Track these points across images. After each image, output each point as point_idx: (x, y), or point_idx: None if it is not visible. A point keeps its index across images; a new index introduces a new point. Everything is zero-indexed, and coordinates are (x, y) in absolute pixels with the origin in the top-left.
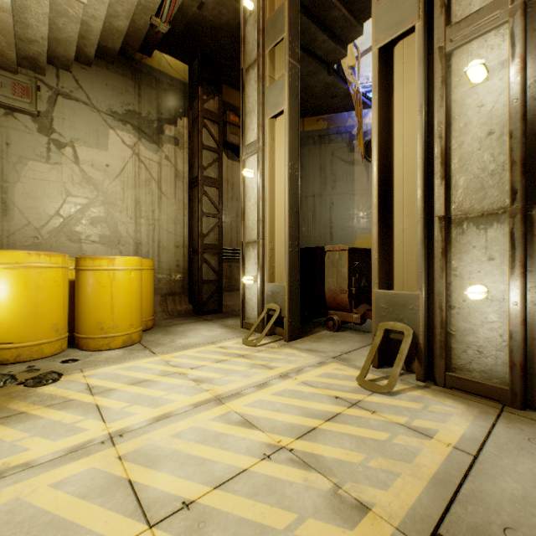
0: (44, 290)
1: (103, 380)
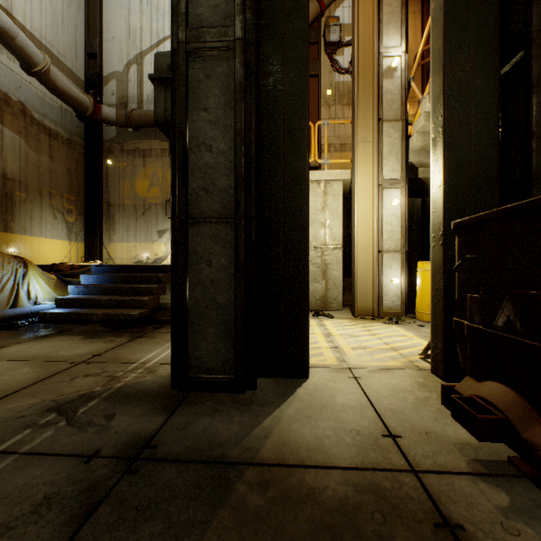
0: (424, 283)
1: (379, 327)
